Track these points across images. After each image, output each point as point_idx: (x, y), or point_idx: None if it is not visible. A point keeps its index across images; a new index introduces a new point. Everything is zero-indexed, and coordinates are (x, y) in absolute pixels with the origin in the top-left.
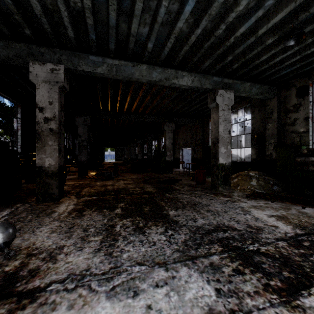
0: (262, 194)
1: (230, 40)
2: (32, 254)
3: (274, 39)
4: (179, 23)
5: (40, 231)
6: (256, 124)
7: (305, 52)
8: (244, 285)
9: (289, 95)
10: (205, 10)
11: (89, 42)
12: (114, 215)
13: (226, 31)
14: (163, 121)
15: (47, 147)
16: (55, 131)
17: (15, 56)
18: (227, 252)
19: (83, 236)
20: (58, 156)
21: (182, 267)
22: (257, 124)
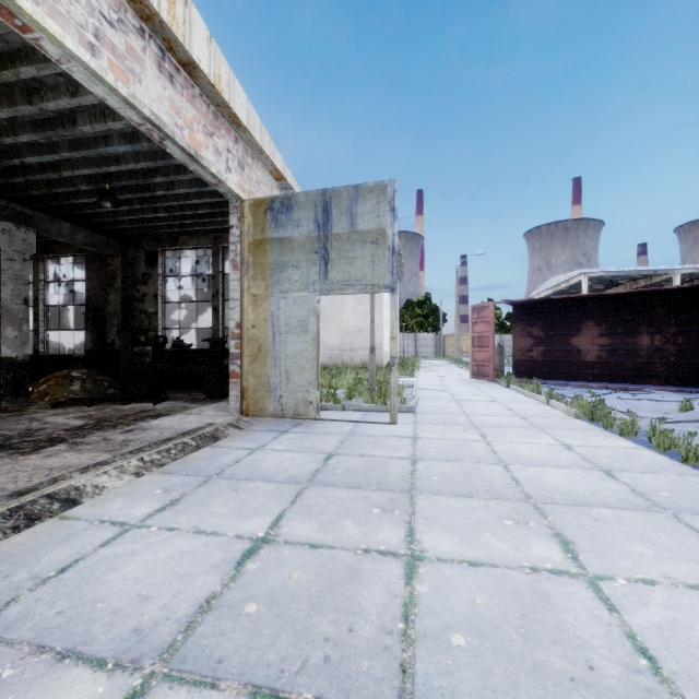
0: (81, 399)
1: (13, 161)
2: None
3: (91, 188)
4: None
5: None
6: (94, 291)
7: (140, 215)
8: None
9: (138, 259)
10: None
11: None
12: None
13: (5, 145)
14: None
15: None
16: None
17: None
18: None
19: None
20: None
21: None
22: (96, 292)
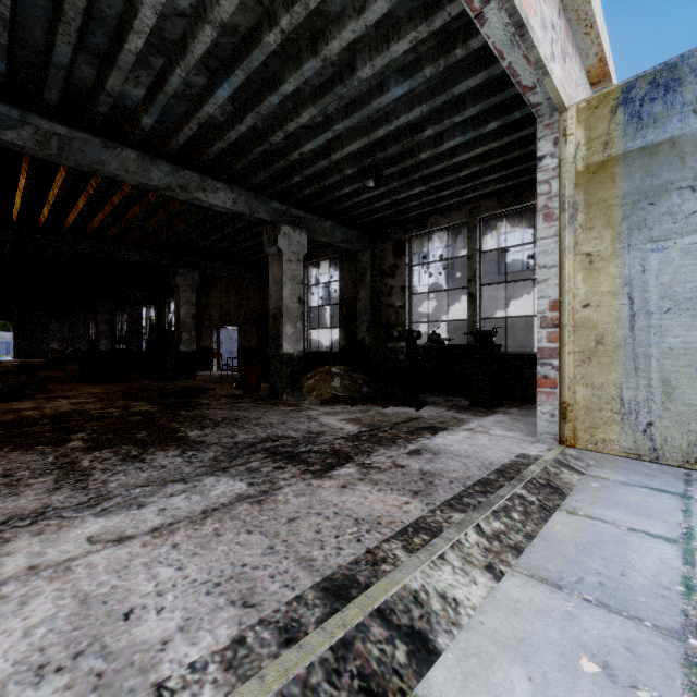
0: (344, 397)
1: (294, 155)
2: None
3: (354, 170)
4: (208, 107)
5: None
6: (346, 289)
7: (394, 196)
8: (281, 475)
9: (385, 251)
10: (251, 104)
11: None
12: (68, 450)
13: (288, 139)
14: (173, 265)
15: None
16: None
17: None
18: (272, 457)
19: (8, 482)
20: None
21: (209, 477)
22: (347, 290)
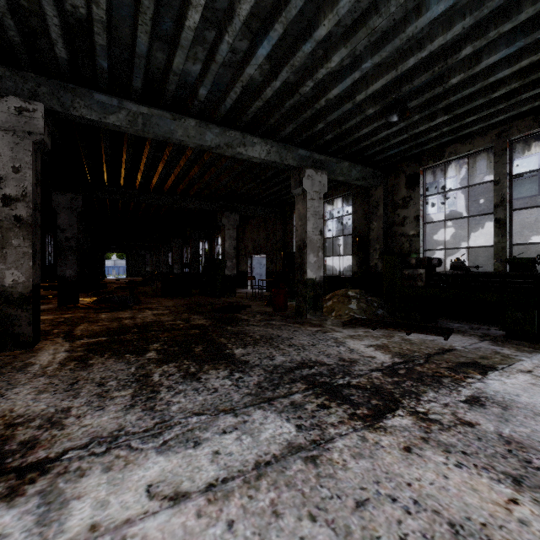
0: (363, 320)
1: (320, 102)
2: (15, 424)
3: (376, 109)
4: (249, 68)
5: (16, 393)
6: (358, 221)
7: (413, 130)
8: (328, 418)
9: (397, 184)
10: (286, 58)
11: (93, 70)
12: (145, 361)
13: (316, 89)
14: (220, 209)
15: (10, 251)
16: (26, 221)
17: None
18: (312, 389)
19: (100, 392)
20: (31, 266)
21: (256, 410)
22: (360, 222)
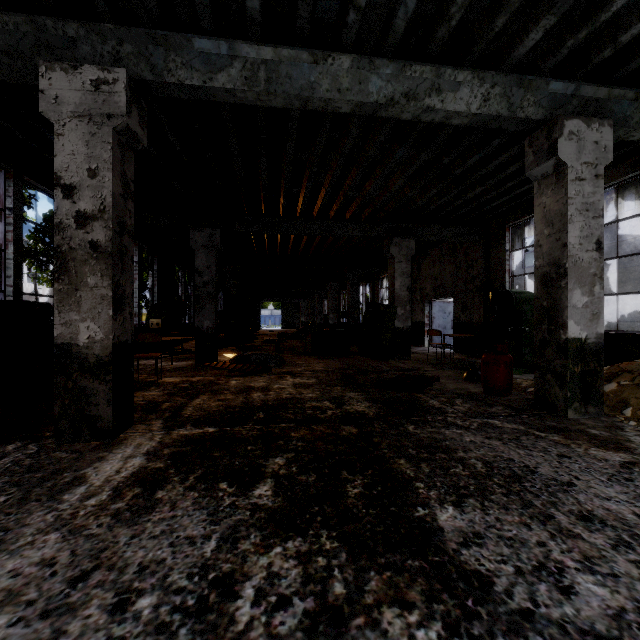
0: None
1: None
2: None
3: None
4: None
5: None
6: None
7: None
8: None
9: None
10: None
11: (191, 1)
12: (245, 516)
13: None
14: (388, 235)
15: (85, 294)
16: (105, 248)
17: (7, 53)
18: None
19: None
20: (111, 316)
21: None
22: None
